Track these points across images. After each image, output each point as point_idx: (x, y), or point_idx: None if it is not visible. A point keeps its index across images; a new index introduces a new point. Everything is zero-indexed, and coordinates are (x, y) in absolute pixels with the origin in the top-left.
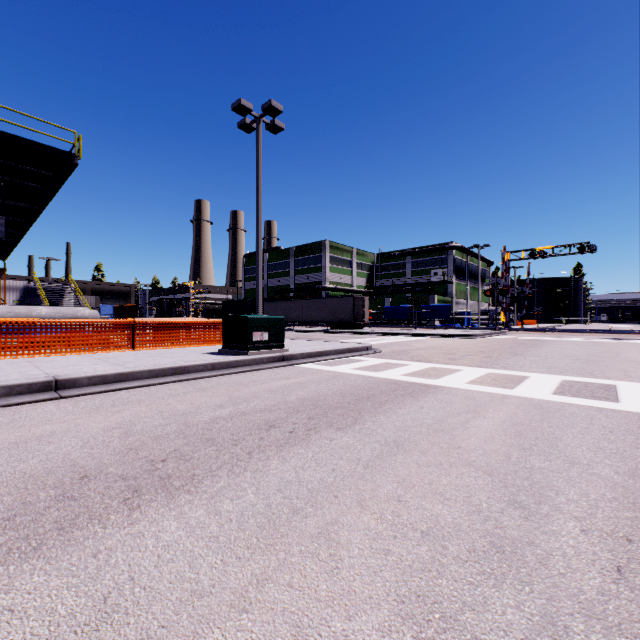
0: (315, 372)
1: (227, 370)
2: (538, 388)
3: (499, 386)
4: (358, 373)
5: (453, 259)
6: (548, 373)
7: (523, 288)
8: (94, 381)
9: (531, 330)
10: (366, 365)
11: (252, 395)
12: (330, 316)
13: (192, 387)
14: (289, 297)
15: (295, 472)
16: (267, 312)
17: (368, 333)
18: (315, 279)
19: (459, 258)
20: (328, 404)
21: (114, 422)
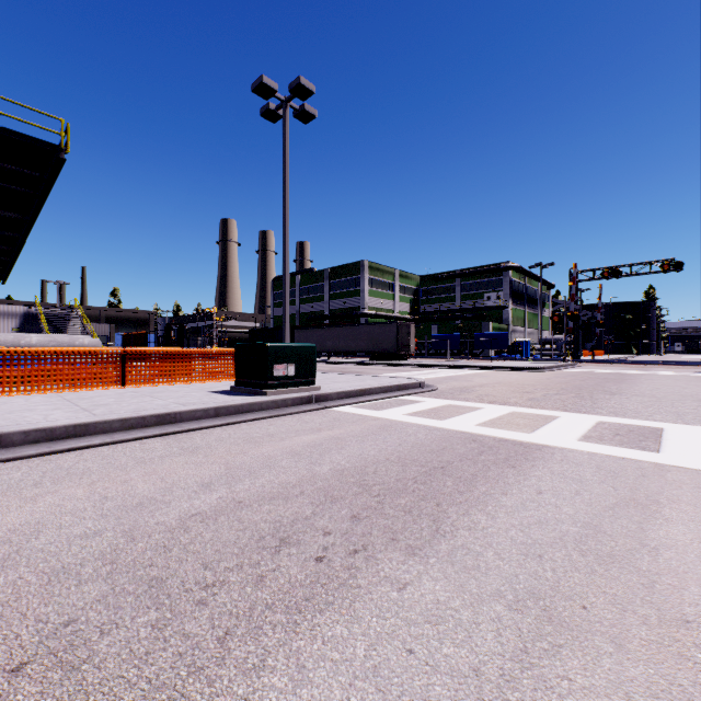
0: (357, 420)
1: (236, 417)
2: (697, 450)
3: (634, 446)
4: (416, 422)
5: (509, 281)
6: (684, 423)
7: (594, 313)
8: (33, 437)
9: (607, 362)
10: (424, 409)
11: (263, 462)
12: (370, 346)
13: (178, 446)
14: (323, 324)
15: None
16: (298, 341)
17: (415, 365)
18: (353, 304)
19: (516, 280)
20: (382, 483)
21: (7, 526)
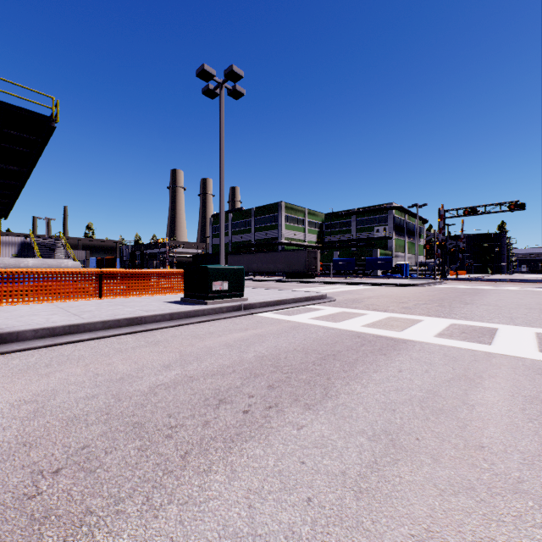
0: (274, 322)
1: (185, 320)
2: (518, 343)
3: (473, 340)
4: (318, 323)
5: (393, 217)
6: (514, 324)
7: (457, 242)
8: (40, 334)
9: (467, 280)
10: (324, 314)
11: (206, 351)
12: (286, 267)
13: (144, 340)
14: (250, 251)
15: (248, 506)
16: (231, 264)
17: (320, 282)
18: (272, 235)
19: (398, 217)
20: (290, 365)
21: (32, 392)
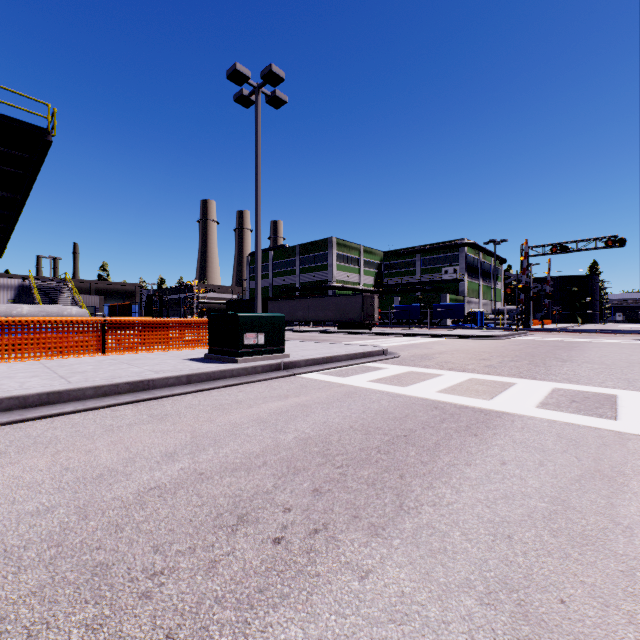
0: (323, 386)
1: (207, 384)
2: None
3: (591, 413)
4: (380, 388)
5: (465, 256)
6: (636, 389)
7: (543, 286)
8: (6, 405)
9: (555, 330)
10: (387, 375)
11: (228, 430)
12: (337, 315)
13: (148, 413)
14: (295, 296)
15: None
16: (271, 311)
17: (379, 334)
18: (321, 277)
19: (471, 255)
20: (345, 452)
21: None
